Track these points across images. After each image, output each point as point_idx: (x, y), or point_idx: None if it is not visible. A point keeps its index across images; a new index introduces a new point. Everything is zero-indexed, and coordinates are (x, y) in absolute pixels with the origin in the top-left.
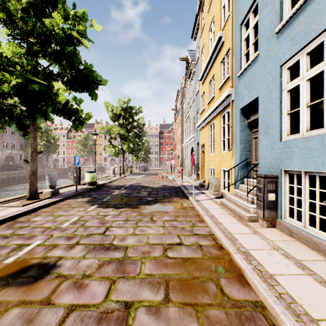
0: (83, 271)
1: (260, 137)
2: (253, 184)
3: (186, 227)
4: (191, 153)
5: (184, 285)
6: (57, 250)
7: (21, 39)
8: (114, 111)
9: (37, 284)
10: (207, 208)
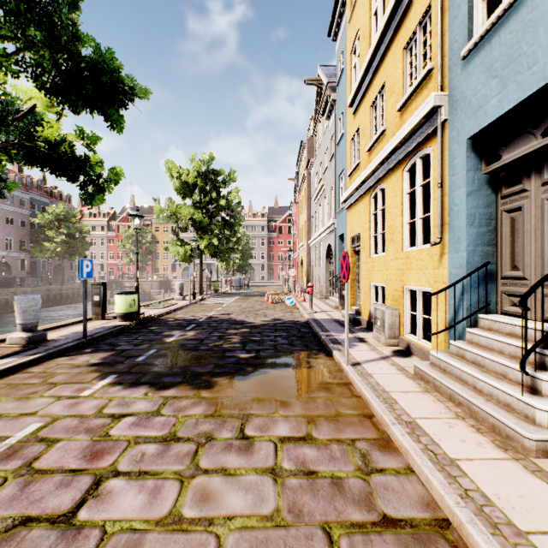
0: None
1: None
2: (534, 335)
3: (346, 479)
4: (327, 256)
5: None
6: None
7: None
8: (184, 178)
9: None
10: (387, 389)
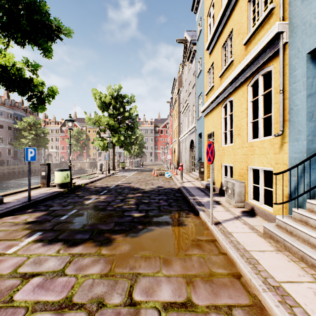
0: None
1: None
2: None
3: None
4: (190, 147)
5: None
6: None
7: None
8: (103, 99)
9: None
10: (247, 248)
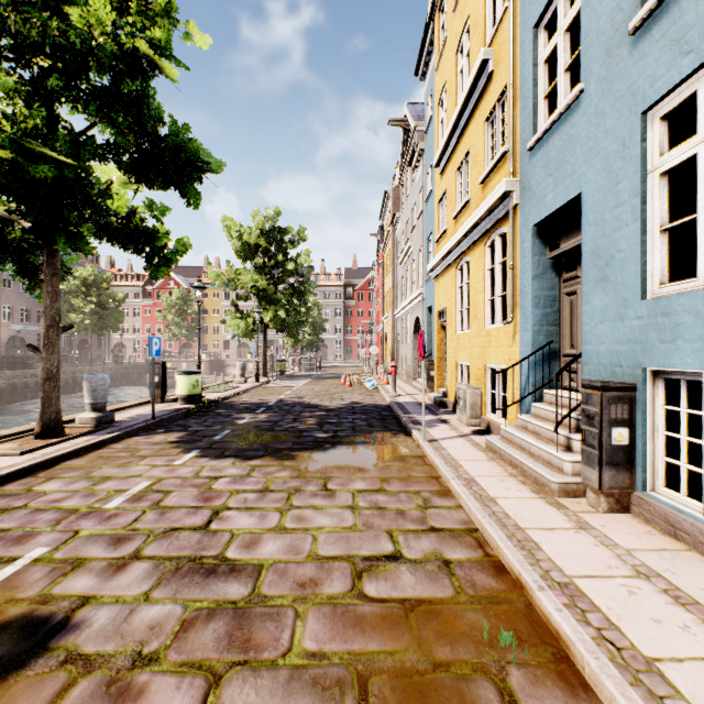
0: (138, 644)
1: (585, 290)
2: (569, 403)
3: (408, 511)
4: (415, 331)
5: (411, 691)
6: (82, 576)
7: (17, 61)
8: (245, 238)
9: (6, 688)
10: (457, 458)
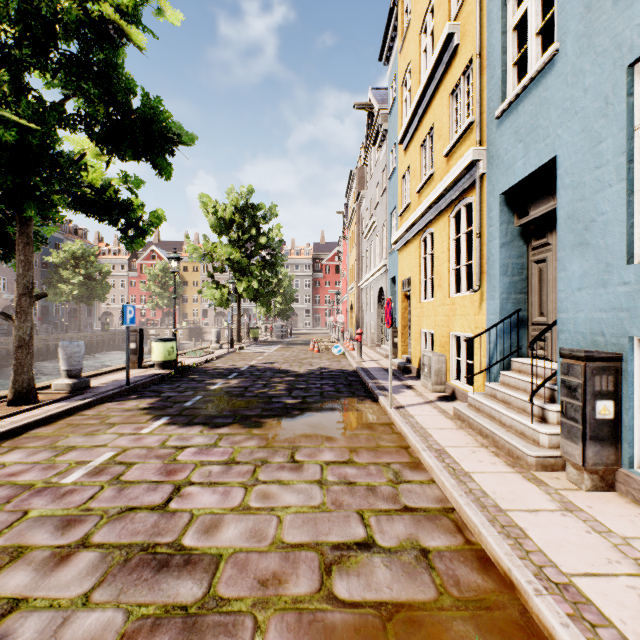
0: None
1: (561, 256)
2: (544, 372)
3: (379, 486)
4: (379, 300)
5: None
6: (18, 570)
7: None
8: (220, 214)
9: None
10: (425, 427)
